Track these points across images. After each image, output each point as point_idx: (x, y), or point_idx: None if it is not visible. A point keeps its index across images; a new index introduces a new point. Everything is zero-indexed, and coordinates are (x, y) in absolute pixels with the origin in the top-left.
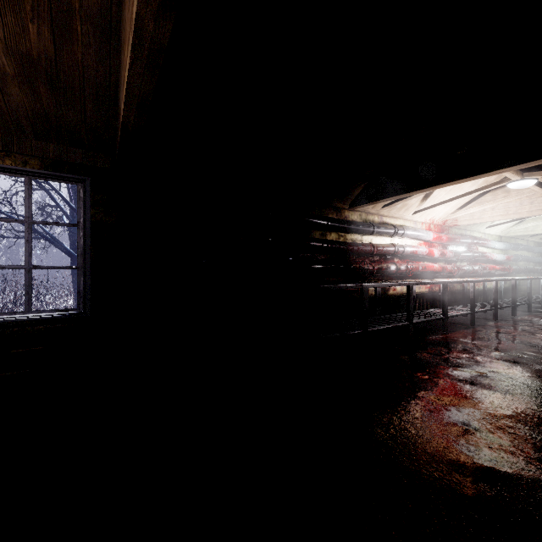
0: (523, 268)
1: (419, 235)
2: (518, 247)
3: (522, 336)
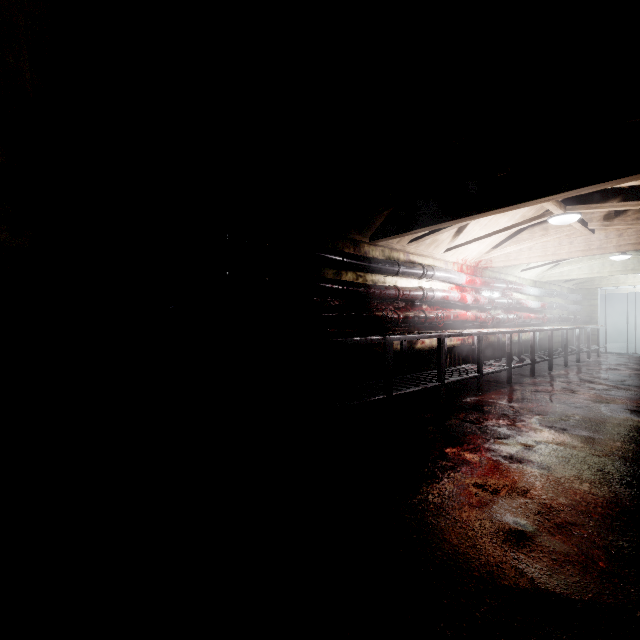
0: (558, 316)
1: (451, 278)
2: (553, 294)
3: (564, 395)
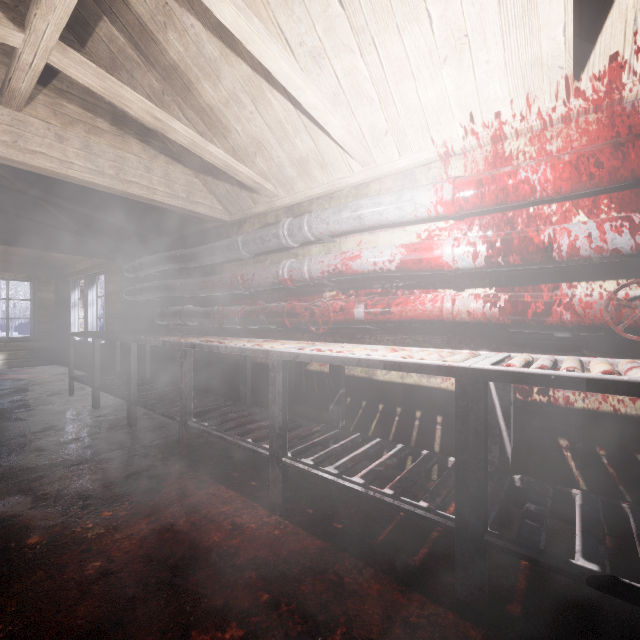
0: None
1: (365, 217)
2: None
3: None
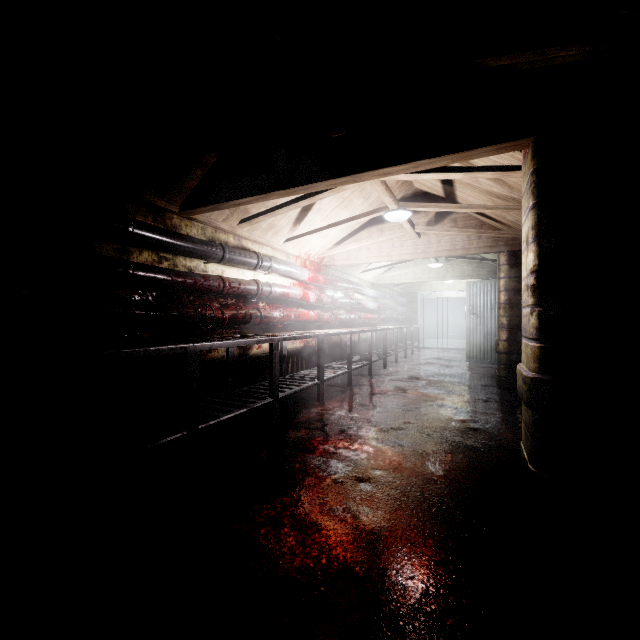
0: (390, 317)
1: (292, 272)
2: (387, 296)
3: (397, 396)
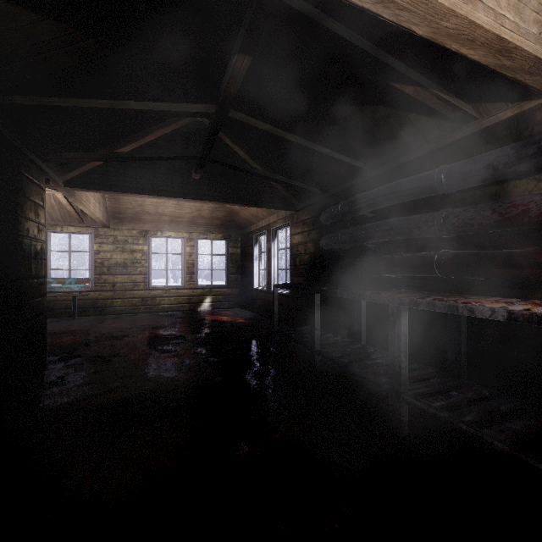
0: None
1: None
2: None
3: None
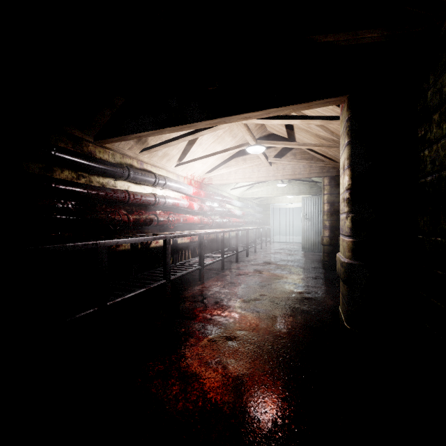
0: (251, 220)
1: (181, 188)
2: (248, 206)
3: (255, 276)
